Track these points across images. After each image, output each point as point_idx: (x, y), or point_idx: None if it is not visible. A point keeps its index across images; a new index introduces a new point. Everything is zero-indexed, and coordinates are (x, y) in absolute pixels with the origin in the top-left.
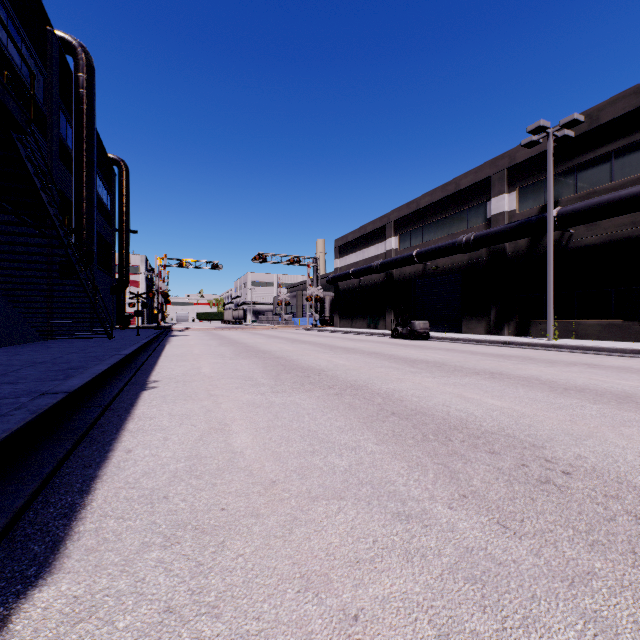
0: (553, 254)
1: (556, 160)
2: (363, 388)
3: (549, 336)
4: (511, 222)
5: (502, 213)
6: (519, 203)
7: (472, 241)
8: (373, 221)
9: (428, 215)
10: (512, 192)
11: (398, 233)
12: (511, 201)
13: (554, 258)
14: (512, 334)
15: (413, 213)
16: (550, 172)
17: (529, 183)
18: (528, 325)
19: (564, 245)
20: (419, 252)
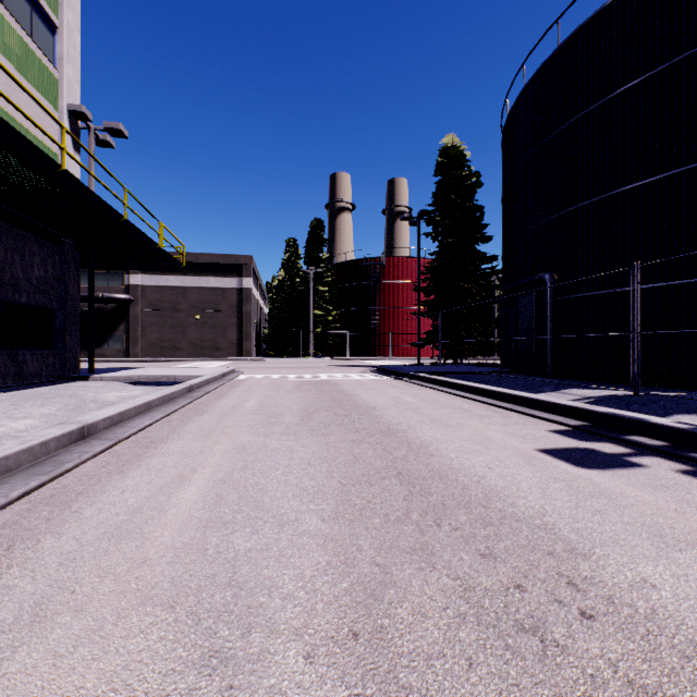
0: None
1: None
2: None
3: None
4: None
5: None
6: None
7: None
8: None
9: None
10: None
11: None
12: None
13: None
14: None
15: None
16: None
17: None
18: None
19: None
20: None
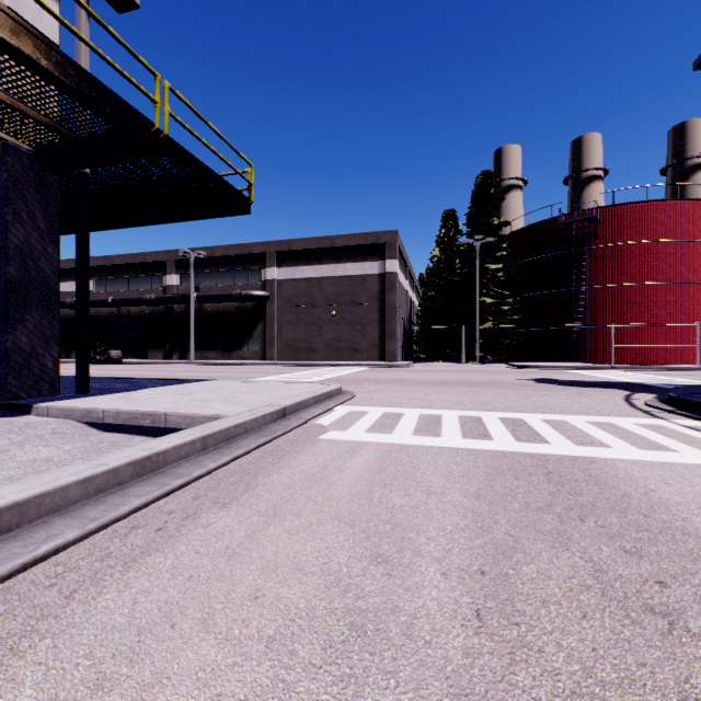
0: (198, 315)
1: (199, 265)
2: (93, 374)
3: (192, 359)
4: (176, 294)
5: (173, 286)
6: (182, 282)
7: (154, 300)
8: (66, 260)
9: (122, 271)
10: (178, 274)
11: (94, 278)
12: (178, 280)
13: (198, 317)
14: (178, 359)
15: (109, 266)
16: (192, 275)
17: (187, 272)
18: (186, 353)
19: (202, 311)
20: (115, 299)
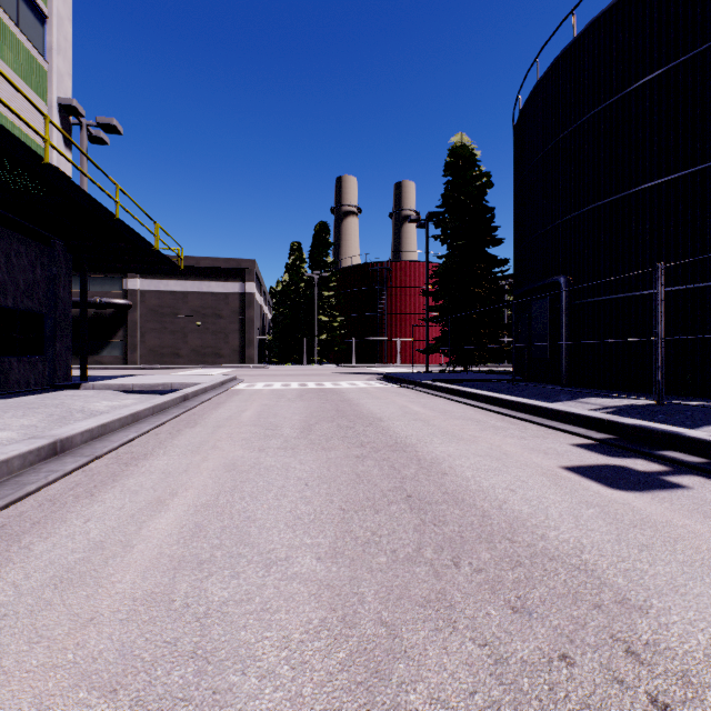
0: None
1: None
2: None
3: None
4: None
5: None
6: None
7: None
8: None
9: None
10: None
11: None
12: None
13: None
14: None
15: None
16: None
17: None
18: None
19: None
20: None
